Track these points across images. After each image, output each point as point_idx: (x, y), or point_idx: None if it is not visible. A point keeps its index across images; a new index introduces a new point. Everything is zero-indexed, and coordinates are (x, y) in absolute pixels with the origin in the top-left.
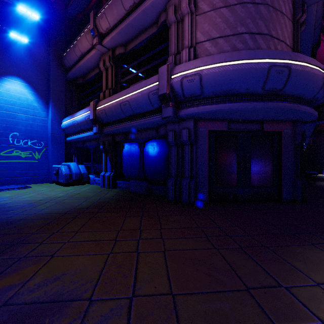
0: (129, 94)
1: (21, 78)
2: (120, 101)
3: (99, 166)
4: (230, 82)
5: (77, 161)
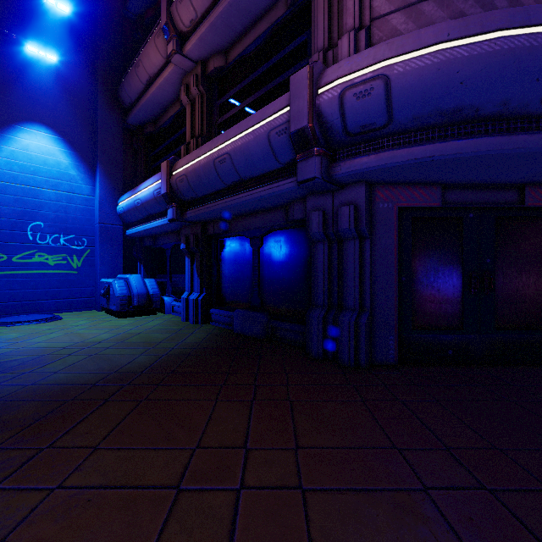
0: (231, 139)
1: (47, 126)
2: (214, 155)
3: (181, 282)
4: (461, 87)
5: (144, 271)
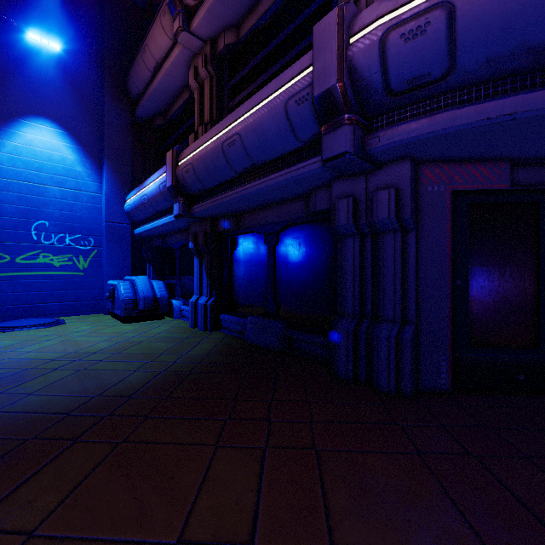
0: (242, 117)
1: (52, 120)
2: (222, 138)
3: (191, 284)
4: None
5: (153, 273)
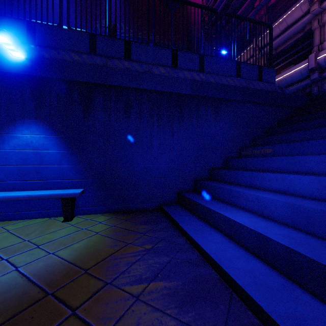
0: (285, 75)
1: None
2: (278, 80)
3: None
4: None
5: None
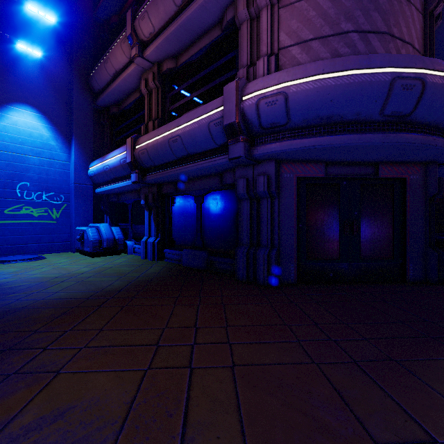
0: (182, 125)
1: (32, 106)
2: (169, 136)
3: (141, 229)
4: (331, 103)
5: (110, 221)
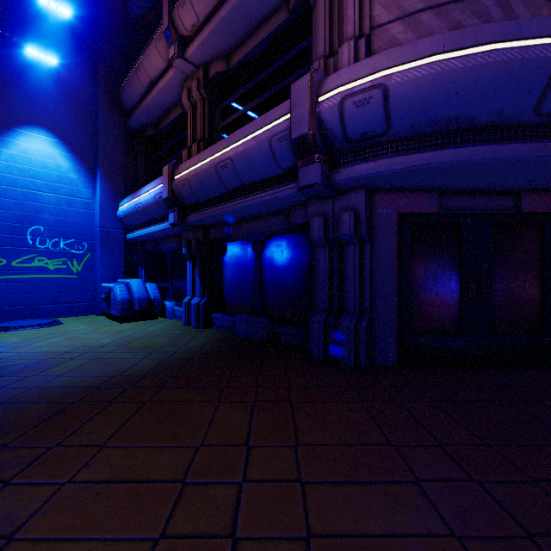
0: (233, 145)
1: (47, 129)
2: (216, 160)
3: (183, 286)
4: (457, 98)
5: (145, 276)
